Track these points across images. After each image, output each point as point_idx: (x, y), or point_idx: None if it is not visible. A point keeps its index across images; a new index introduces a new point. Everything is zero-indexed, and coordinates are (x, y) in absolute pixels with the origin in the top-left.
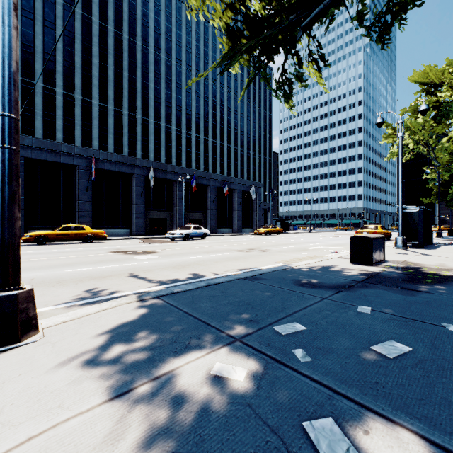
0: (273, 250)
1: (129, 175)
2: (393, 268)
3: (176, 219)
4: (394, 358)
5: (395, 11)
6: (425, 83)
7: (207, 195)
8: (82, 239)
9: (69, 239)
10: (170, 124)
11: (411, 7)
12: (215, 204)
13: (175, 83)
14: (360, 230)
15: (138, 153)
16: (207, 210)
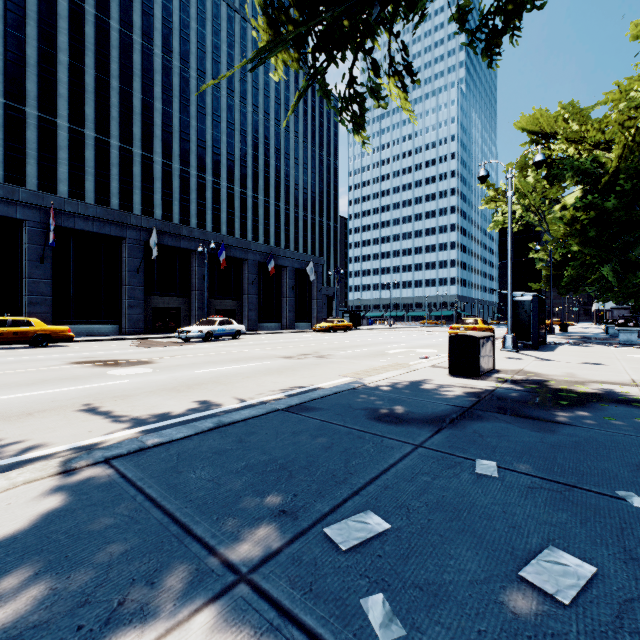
0: (338, 355)
1: (118, 240)
2: (510, 382)
3: (195, 308)
4: (572, 602)
5: (508, 12)
6: (534, 132)
7: (243, 273)
8: (27, 341)
9: (3, 342)
10: (188, 166)
11: (529, 9)
12: (256, 288)
13: (195, 105)
14: (456, 325)
15: (136, 208)
16: (243, 296)
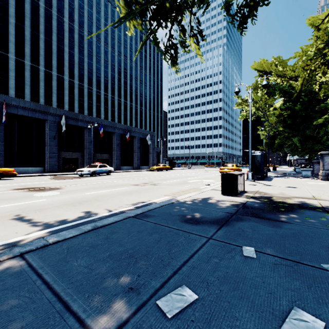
0: (163, 183)
1: (43, 121)
2: (253, 198)
3: (86, 158)
4: None
5: (251, 6)
6: (260, 70)
7: (112, 140)
8: None
9: None
10: (83, 82)
11: (261, 5)
12: (119, 147)
13: (87, 50)
14: (223, 167)
15: (54, 104)
16: (112, 152)
